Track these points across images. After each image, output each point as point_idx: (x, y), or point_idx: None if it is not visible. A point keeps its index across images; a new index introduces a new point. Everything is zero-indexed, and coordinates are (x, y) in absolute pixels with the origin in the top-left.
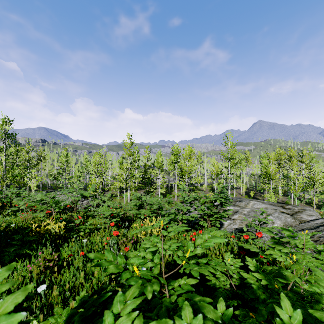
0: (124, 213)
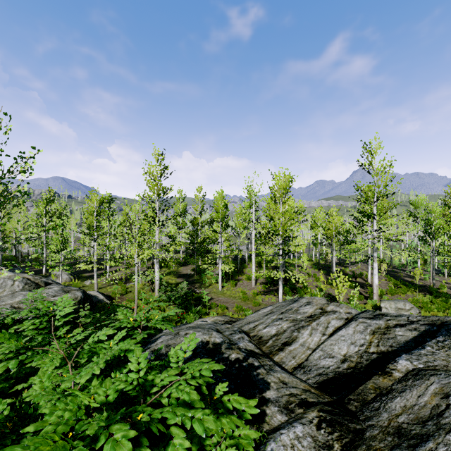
0: None
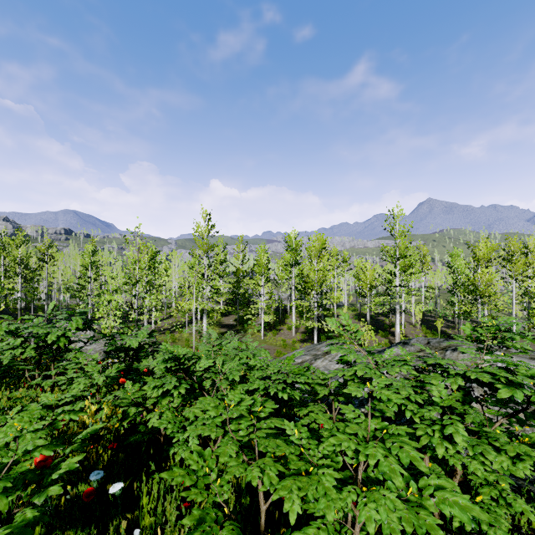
0: None
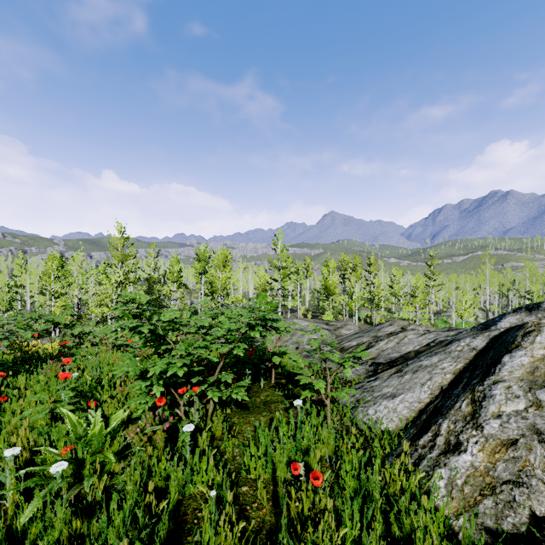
0: None
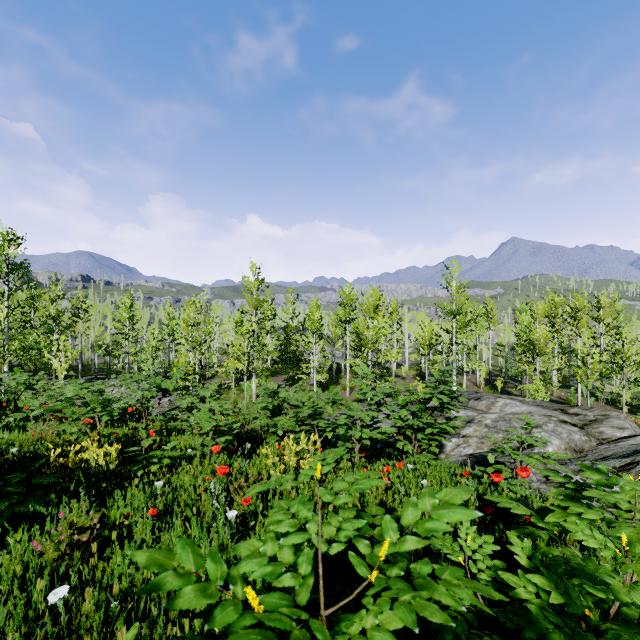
0: (245, 423)
